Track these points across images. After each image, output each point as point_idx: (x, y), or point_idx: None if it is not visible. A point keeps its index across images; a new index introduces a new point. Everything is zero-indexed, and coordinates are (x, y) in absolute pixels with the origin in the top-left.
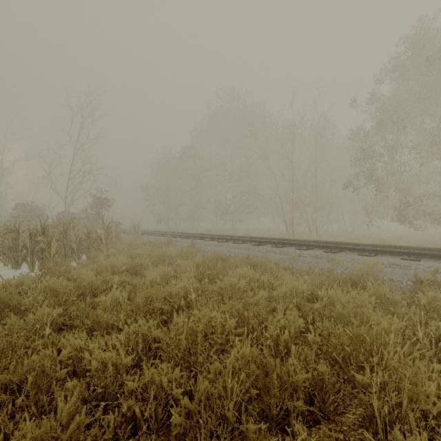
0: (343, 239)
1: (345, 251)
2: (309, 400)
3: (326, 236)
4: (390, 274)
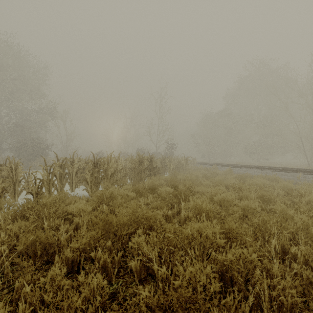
0: None
1: None
2: None
3: None
4: None
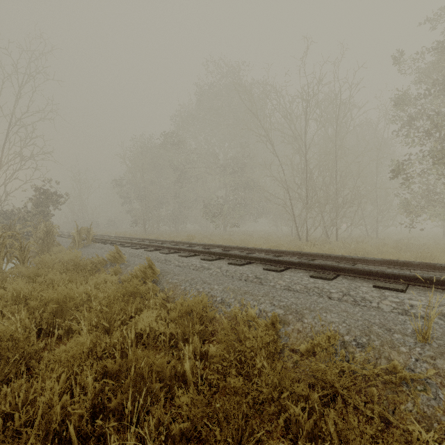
0: (389, 249)
1: None
2: None
3: (359, 244)
4: None
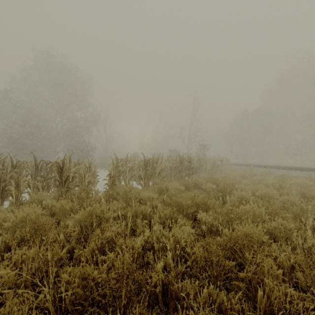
0: None
1: None
2: None
3: None
4: None
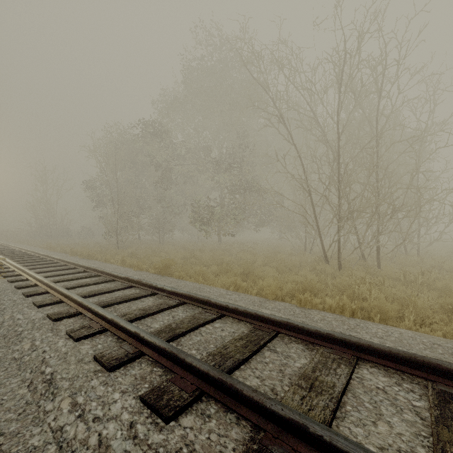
0: None
1: None
2: None
3: (438, 280)
4: None
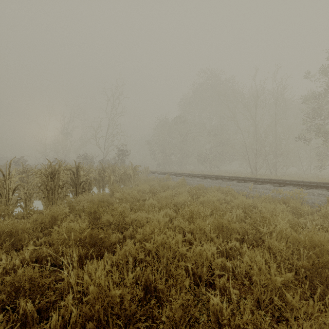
0: (296, 179)
1: (288, 185)
2: (241, 240)
3: (282, 176)
4: (314, 199)
